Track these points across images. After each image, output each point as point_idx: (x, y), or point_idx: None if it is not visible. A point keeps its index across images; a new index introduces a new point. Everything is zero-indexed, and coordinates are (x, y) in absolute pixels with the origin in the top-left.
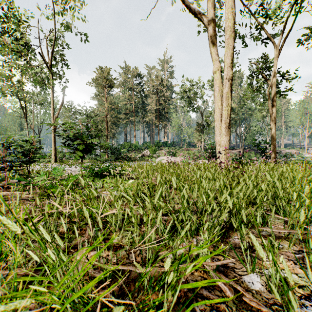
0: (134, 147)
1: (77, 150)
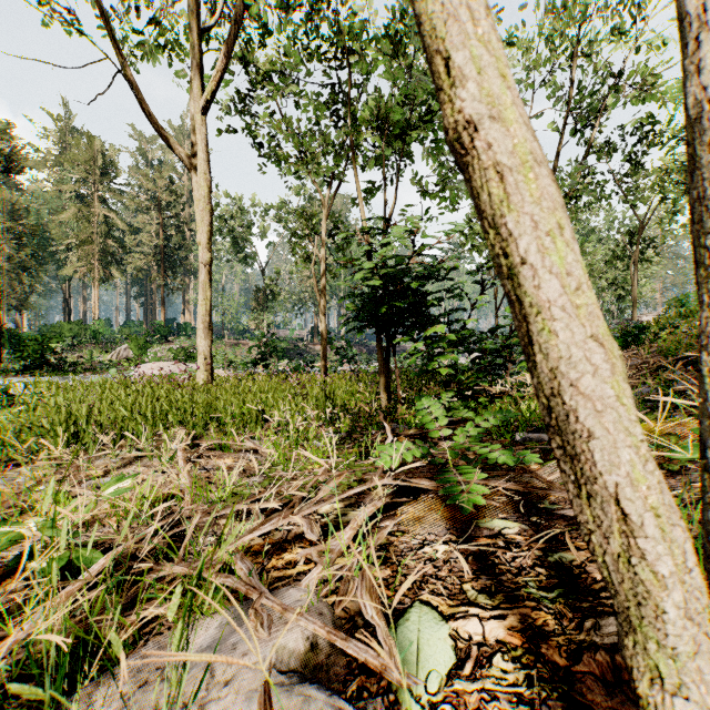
0: (91, 335)
1: None
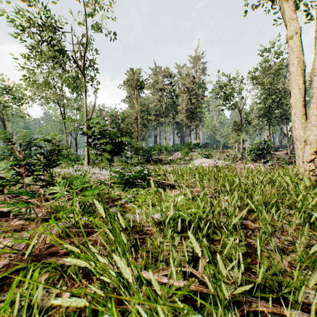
0: (164, 149)
1: (104, 151)
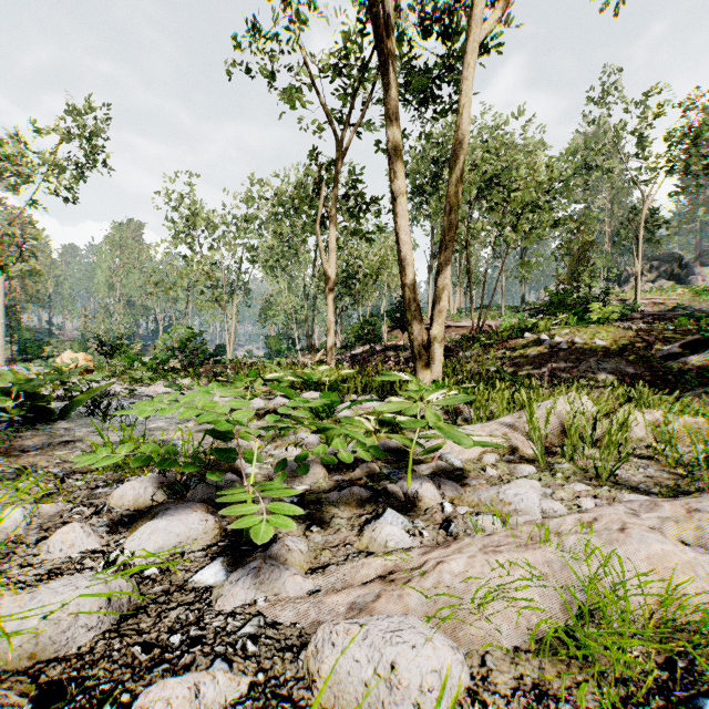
0: None
1: None
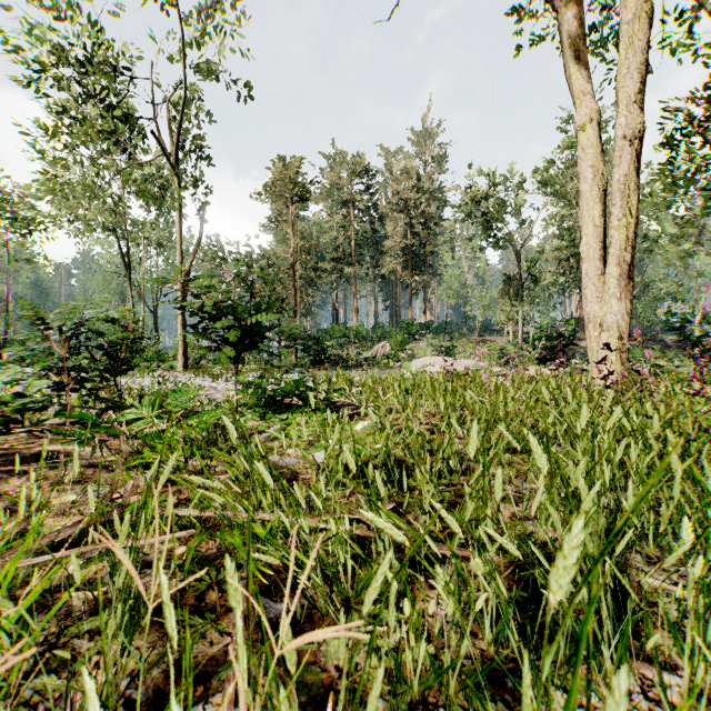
0: (354, 336)
1: (225, 342)
